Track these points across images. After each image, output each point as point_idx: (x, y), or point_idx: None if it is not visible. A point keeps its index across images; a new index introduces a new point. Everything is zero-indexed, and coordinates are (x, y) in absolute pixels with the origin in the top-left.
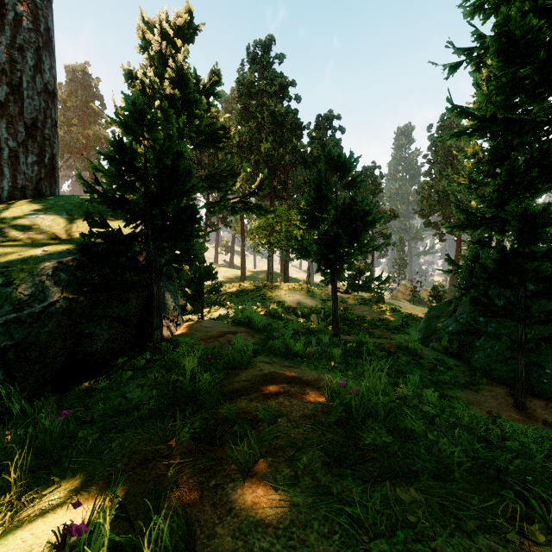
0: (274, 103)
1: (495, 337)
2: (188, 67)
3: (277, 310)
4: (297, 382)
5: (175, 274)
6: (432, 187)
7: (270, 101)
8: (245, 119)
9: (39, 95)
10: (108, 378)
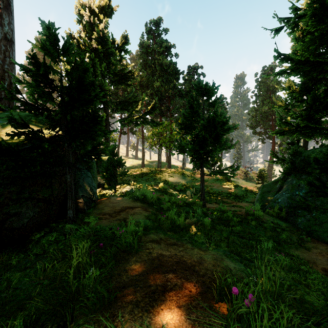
0: (162, 58)
1: (323, 211)
2: (107, 32)
3: (164, 186)
4: (183, 269)
5: (95, 164)
6: (257, 110)
7: (159, 57)
8: (144, 68)
9: (0, 41)
10: (25, 252)
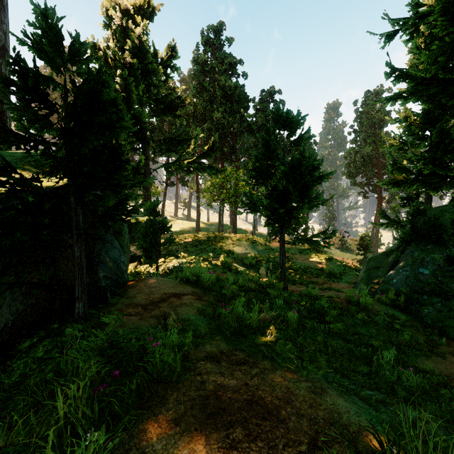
0: (224, 79)
1: None
2: (147, 40)
3: (227, 260)
4: (259, 416)
5: (126, 229)
6: (357, 153)
7: (221, 77)
8: (199, 93)
9: None
10: (3, 372)
